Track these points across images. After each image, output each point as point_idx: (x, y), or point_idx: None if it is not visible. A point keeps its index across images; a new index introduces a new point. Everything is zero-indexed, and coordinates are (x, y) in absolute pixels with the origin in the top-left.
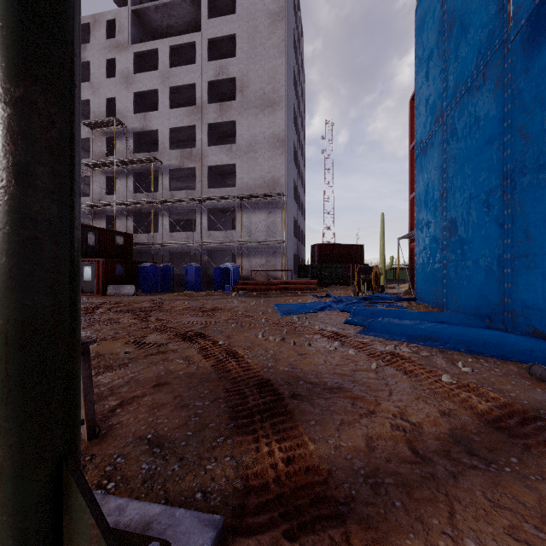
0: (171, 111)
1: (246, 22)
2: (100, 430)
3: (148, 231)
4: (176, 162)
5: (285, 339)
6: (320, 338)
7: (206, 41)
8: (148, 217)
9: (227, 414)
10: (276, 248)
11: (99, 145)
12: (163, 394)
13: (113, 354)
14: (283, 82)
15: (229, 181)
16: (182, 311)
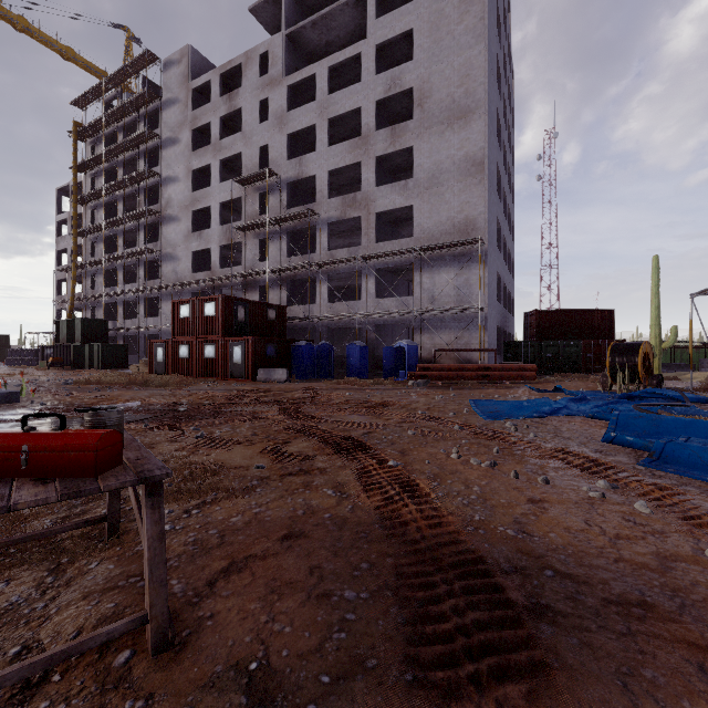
0: (331, 149)
1: (426, 8)
2: (174, 635)
3: (305, 303)
4: (336, 213)
5: (497, 464)
6: (563, 468)
7: (374, 48)
8: (304, 285)
9: (401, 635)
10: (471, 319)
11: (251, 204)
12: (293, 559)
13: (242, 468)
14: (481, 79)
15: (403, 231)
16: (340, 406)
